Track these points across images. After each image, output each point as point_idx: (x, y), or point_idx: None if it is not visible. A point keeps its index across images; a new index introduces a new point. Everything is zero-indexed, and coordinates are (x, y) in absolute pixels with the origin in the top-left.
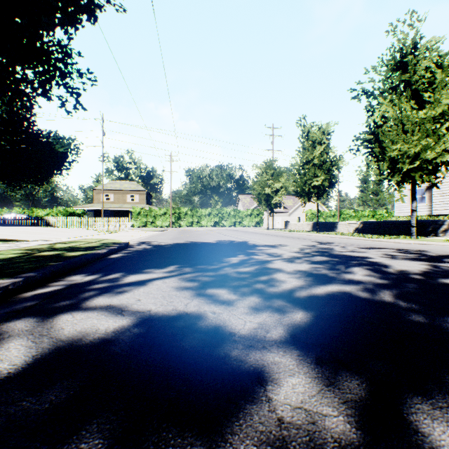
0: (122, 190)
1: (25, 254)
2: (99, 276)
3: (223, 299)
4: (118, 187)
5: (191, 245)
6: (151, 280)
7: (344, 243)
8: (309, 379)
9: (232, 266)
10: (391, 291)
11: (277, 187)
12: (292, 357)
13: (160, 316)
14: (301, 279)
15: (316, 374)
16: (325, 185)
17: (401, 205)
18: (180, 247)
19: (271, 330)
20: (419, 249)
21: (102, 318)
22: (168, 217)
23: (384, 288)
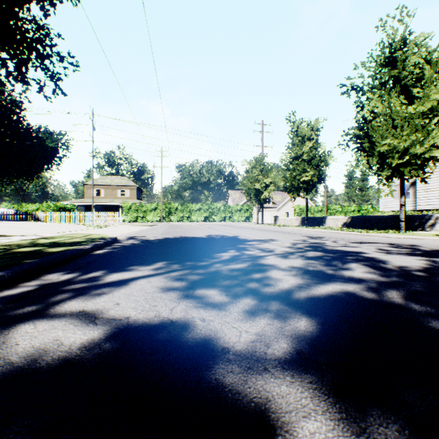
0: (113, 185)
1: (2, 250)
2: (78, 274)
3: (214, 301)
4: (109, 182)
5: (181, 240)
6: (135, 279)
7: (334, 237)
8: (331, 424)
9: (223, 263)
10: (398, 291)
11: (266, 183)
12: (304, 385)
13: (139, 325)
14: (298, 277)
15: (338, 415)
16: (314, 180)
17: (386, 200)
18: (169, 242)
19: (273, 343)
20: (411, 243)
21: (69, 328)
22: (158, 212)
23: (390, 287)
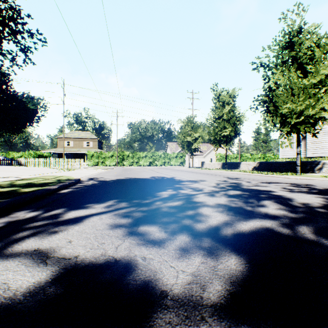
0: (79, 138)
1: None
2: (42, 212)
3: (154, 238)
4: (77, 136)
5: (130, 181)
6: (89, 216)
7: (247, 178)
8: None
9: (163, 201)
10: (308, 226)
11: (196, 136)
12: None
13: (85, 265)
14: (224, 214)
15: None
16: (232, 135)
17: (285, 150)
18: (121, 182)
19: (208, 285)
20: (307, 183)
21: (20, 269)
22: (114, 159)
23: (300, 223)
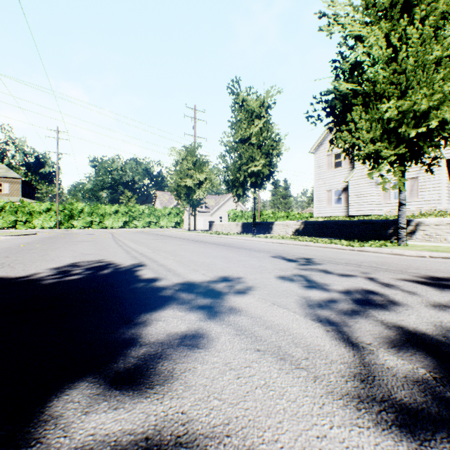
0: None
1: None
2: None
3: None
4: None
5: None
6: None
7: (330, 259)
8: None
9: None
10: None
11: (201, 179)
12: None
13: None
14: None
15: None
16: (265, 173)
17: (321, 205)
18: None
19: None
20: None
21: None
22: (53, 215)
23: None
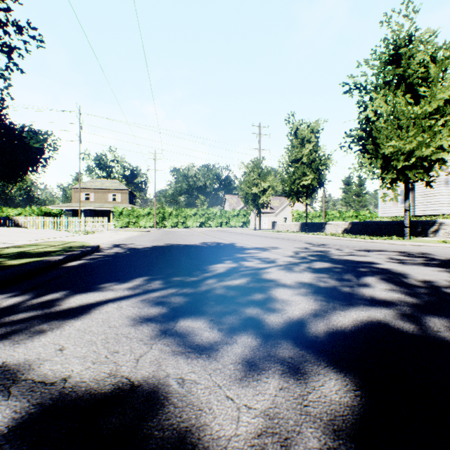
0: (103, 189)
1: None
2: (30, 296)
3: (201, 342)
4: (99, 186)
5: (172, 249)
6: (102, 303)
7: (337, 244)
8: None
9: (217, 278)
10: (441, 318)
11: (264, 187)
12: None
13: (77, 398)
14: (309, 298)
15: None
16: (314, 184)
17: (385, 205)
18: (158, 250)
19: (293, 438)
20: (421, 251)
21: None
22: (151, 218)
23: (428, 313)
